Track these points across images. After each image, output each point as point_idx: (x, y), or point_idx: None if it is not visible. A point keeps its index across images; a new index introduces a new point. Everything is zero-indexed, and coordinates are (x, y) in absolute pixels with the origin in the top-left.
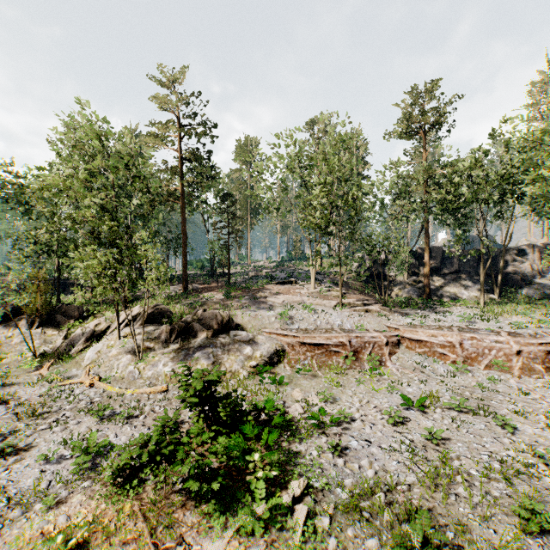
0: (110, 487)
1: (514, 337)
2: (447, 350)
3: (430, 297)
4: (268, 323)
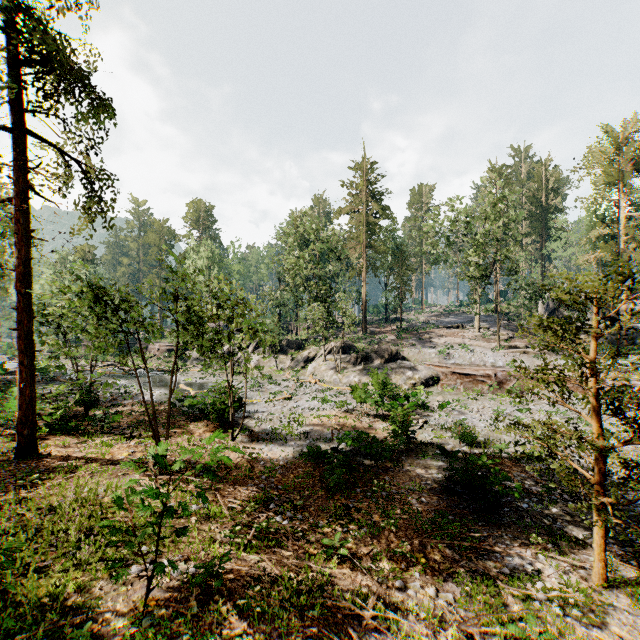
0: (338, 411)
1: None
2: None
3: (623, 345)
4: (428, 358)
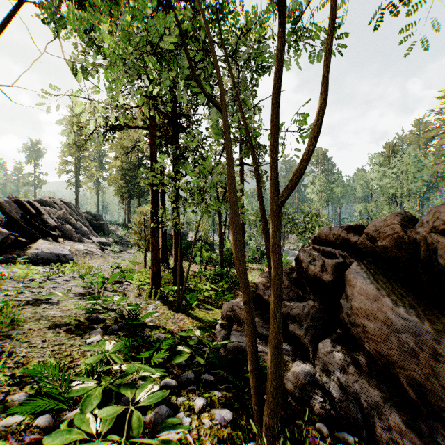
0: None
1: None
2: None
3: None
4: None
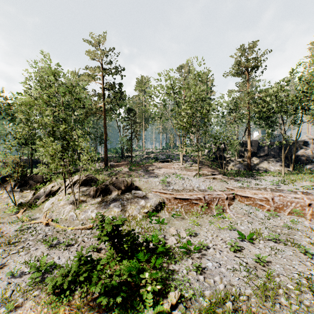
0: (51, 295)
1: (306, 195)
2: (264, 202)
3: (251, 170)
4: (155, 186)
